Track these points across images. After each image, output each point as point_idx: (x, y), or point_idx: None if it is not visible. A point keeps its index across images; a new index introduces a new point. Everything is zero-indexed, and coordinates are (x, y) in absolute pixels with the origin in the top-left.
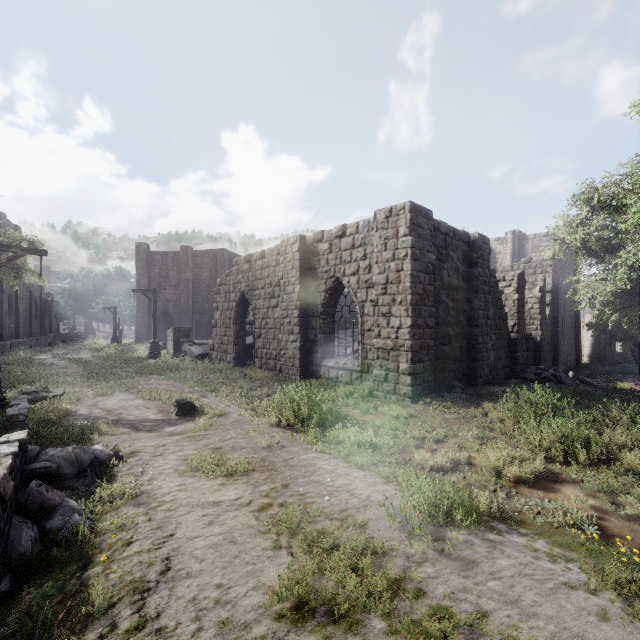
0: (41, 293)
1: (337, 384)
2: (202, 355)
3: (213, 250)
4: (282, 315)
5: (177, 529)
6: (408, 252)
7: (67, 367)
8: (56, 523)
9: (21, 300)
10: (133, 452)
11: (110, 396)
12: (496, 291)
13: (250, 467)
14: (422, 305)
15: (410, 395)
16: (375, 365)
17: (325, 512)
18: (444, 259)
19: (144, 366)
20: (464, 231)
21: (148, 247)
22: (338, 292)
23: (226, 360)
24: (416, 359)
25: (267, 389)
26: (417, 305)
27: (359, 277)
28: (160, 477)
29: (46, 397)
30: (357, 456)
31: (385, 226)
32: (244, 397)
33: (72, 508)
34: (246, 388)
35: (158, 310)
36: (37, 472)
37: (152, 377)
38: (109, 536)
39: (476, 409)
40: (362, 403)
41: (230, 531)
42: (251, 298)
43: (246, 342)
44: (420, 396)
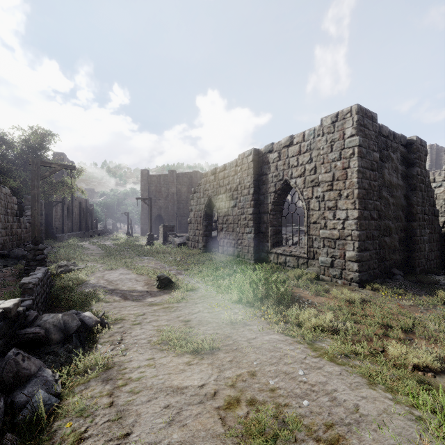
0: (86, 204)
1: (285, 268)
2: (181, 244)
3: (190, 172)
4: (239, 212)
5: (134, 425)
6: (355, 150)
7: (94, 250)
8: (24, 396)
9: (75, 208)
10: (117, 319)
11: (114, 270)
12: (429, 190)
13: (215, 345)
14: (368, 199)
15: (357, 280)
16: (321, 252)
17: (306, 425)
18: (385, 159)
19: (142, 250)
20: (402, 135)
21: (148, 172)
22: (285, 192)
23: (198, 247)
24: (362, 248)
25: (228, 270)
26: (363, 198)
27: (305, 178)
28: (133, 348)
29: (73, 269)
30: (325, 344)
31: (331, 130)
32: (210, 275)
33: (44, 379)
34: (212, 268)
35: (154, 214)
36: (26, 337)
37: (145, 258)
38: (66, 422)
39: (432, 297)
40: (313, 285)
41: (191, 440)
42: (215, 201)
43: (212, 235)
44: (366, 281)
